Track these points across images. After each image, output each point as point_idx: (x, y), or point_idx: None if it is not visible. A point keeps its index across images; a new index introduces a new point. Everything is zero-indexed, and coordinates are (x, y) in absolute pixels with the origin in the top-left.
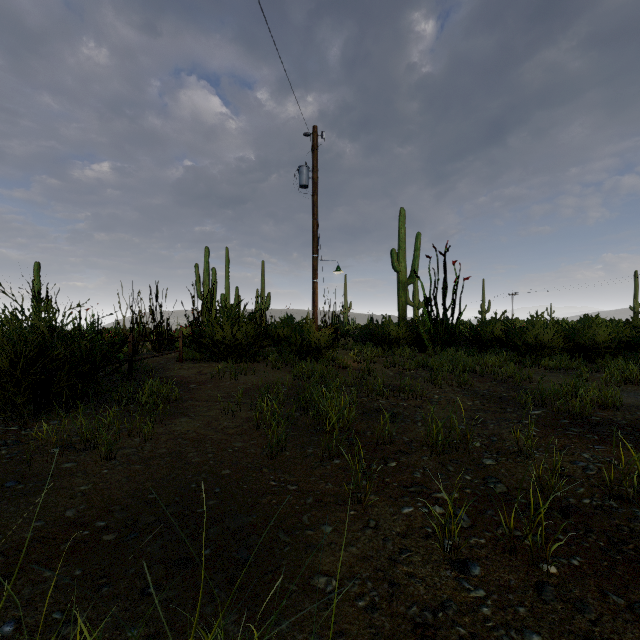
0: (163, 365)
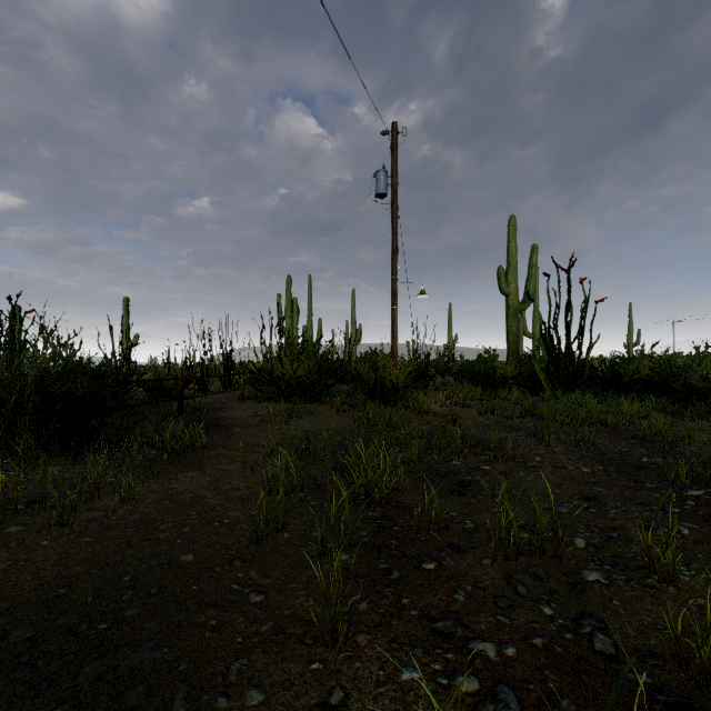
0: (222, 404)
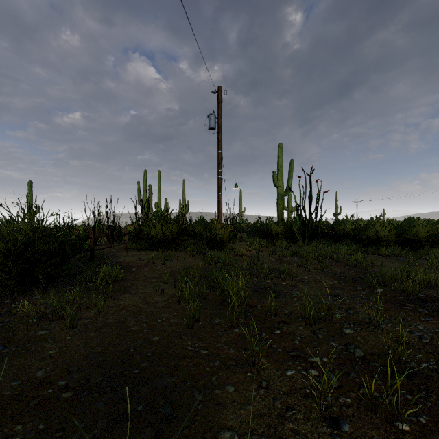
0: (114, 253)
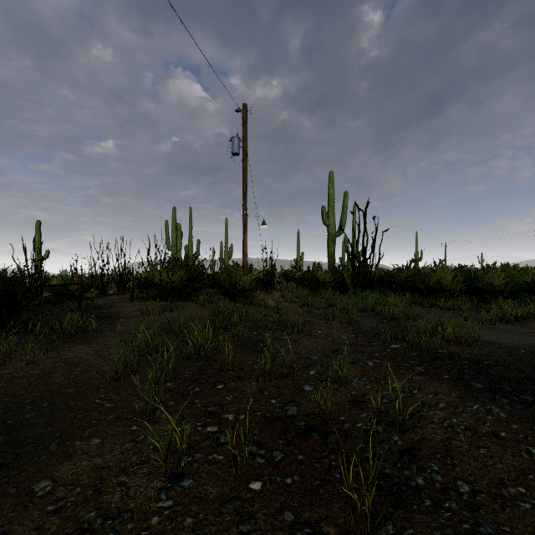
0: (115, 303)
